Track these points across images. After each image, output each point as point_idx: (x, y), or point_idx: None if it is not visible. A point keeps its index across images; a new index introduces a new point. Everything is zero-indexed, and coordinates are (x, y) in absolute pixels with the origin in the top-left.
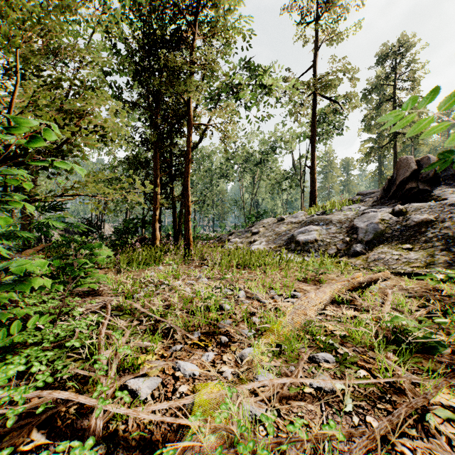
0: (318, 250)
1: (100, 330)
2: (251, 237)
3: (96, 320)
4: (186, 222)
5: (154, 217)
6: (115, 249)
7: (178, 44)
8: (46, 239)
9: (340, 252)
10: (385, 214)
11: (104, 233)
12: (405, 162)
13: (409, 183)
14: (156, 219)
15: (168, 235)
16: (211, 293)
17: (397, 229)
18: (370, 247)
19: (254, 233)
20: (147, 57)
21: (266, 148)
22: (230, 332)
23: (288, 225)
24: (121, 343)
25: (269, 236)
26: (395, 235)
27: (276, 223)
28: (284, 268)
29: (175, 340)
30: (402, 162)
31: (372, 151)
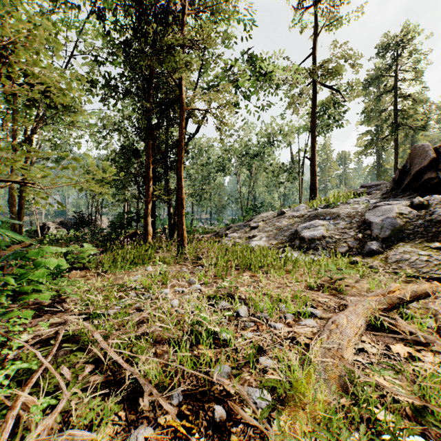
0: (327, 248)
1: (17, 398)
2: (249, 231)
3: (27, 367)
4: (180, 216)
5: (146, 210)
6: (105, 245)
7: (171, 25)
8: (43, 232)
9: (352, 251)
10: (403, 207)
11: (102, 227)
12: (421, 150)
13: (427, 172)
14: (148, 213)
15: (164, 229)
16: (202, 316)
17: (420, 225)
18: (387, 244)
19: (253, 227)
20: (137, 37)
21: (264, 141)
22: (230, 403)
23: (289, 219)
24: (44, 427)
25: (269, 231)
26: (417, 232)
27: (276, 217)
28: (291, 270)
29: (139, 412)
30: (417, 150)
31: (372, 143)
